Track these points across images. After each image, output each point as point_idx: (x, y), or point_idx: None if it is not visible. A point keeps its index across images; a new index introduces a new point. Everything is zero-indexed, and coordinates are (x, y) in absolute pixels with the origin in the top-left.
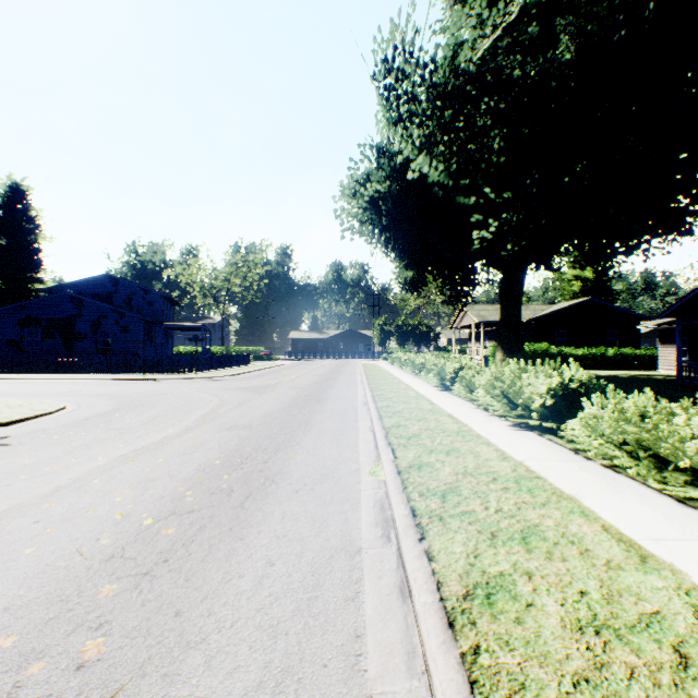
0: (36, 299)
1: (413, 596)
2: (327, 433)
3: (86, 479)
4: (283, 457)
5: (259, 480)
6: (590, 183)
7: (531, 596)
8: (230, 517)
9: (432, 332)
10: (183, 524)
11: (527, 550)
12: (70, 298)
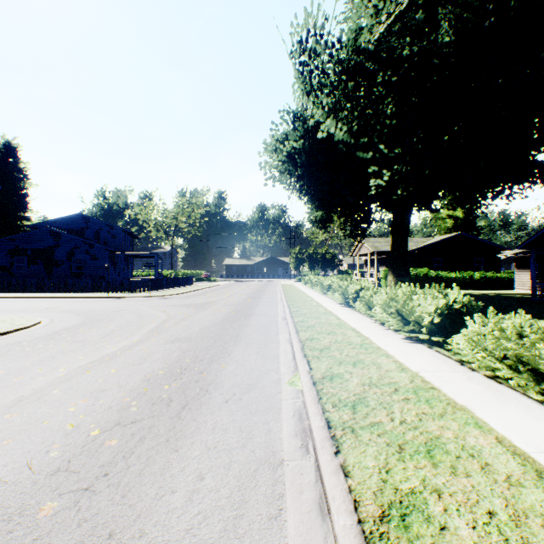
0: (22, 233)
1: (332, 515)
2: (253, 345)
3: (47, 389)
4: (216, 368)
5: (194, 390)
6: (465, 141)
7: (443, 517)
8: (167, 427)
9: (336, 259)
10: (126, 434)
11: (433, 464)
12: (50, 232)
